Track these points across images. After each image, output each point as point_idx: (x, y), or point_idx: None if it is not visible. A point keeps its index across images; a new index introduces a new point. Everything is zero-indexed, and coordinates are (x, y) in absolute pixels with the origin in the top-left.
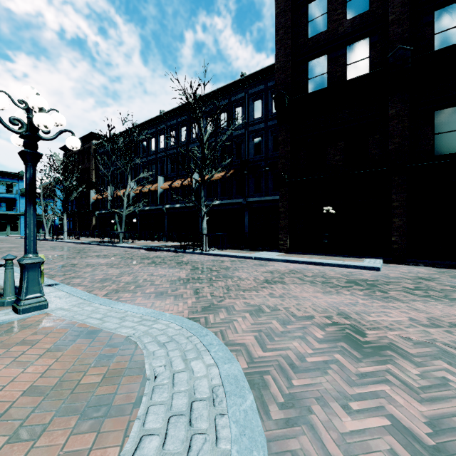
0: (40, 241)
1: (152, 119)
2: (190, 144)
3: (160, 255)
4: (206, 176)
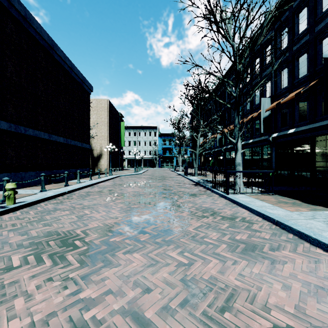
0: (169, 171)
1: (231, 66)
2: (262, 73)
3: (184, 191)
4: (277, 101)
